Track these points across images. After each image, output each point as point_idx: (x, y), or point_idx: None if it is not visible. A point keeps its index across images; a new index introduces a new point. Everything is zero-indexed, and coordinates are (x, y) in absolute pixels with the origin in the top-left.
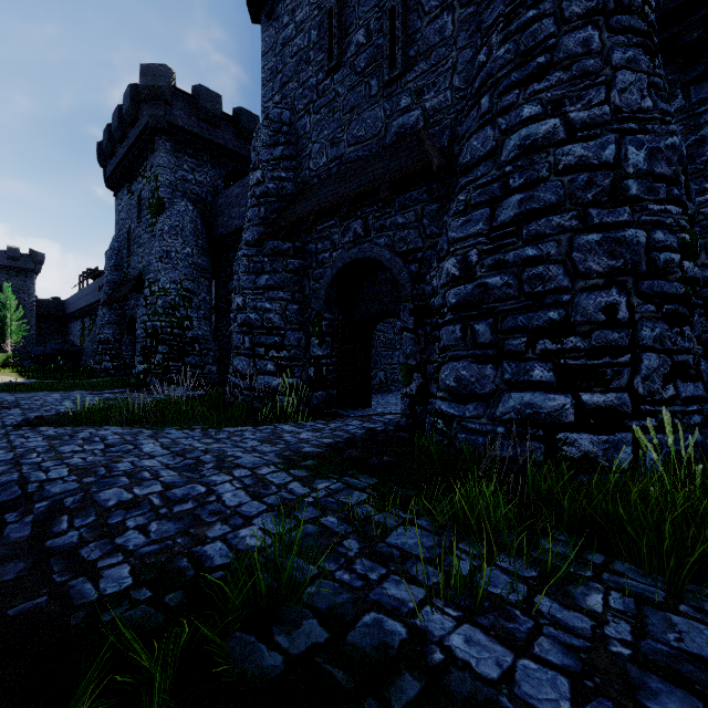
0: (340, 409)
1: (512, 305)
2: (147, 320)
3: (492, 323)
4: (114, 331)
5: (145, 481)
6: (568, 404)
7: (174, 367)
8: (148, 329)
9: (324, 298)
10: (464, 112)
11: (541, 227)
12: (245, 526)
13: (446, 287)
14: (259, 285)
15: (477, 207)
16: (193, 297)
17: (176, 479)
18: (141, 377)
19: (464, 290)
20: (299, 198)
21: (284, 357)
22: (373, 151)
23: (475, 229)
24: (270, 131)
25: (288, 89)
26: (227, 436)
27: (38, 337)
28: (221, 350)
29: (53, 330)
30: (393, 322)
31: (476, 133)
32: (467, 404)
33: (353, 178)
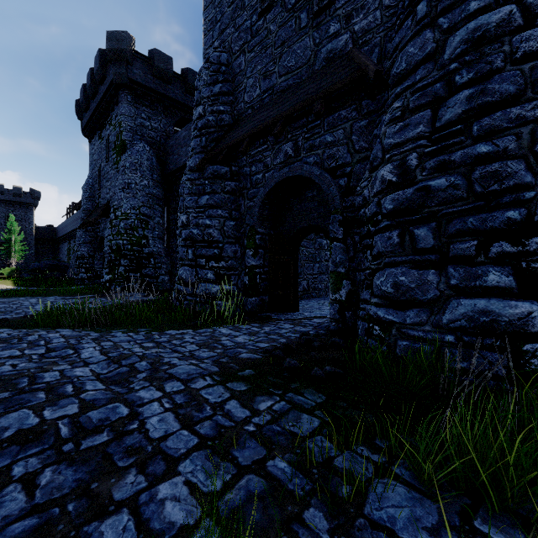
0: (271, 313)
1: (460, 207)
2: (112, 239)
3: (435, 227)
4: (88, 249)
5: (62, 399)
6: (534, 312)
7: (133, 277)
8: (113, 246)
9: (257, 214)
10: (394, 28)
11: (496, 121)
12: (166, 476)
13: (380, 194)
14: (200, 205)
15: (416, 111)
16: (149, 220)
17: (99, 396)
18: (107, 285)
19: (402, 195)
20: (235, 126)
21: (222, 267)
22: (303, 78)
23: (414, 132)
24: (210, 71)
25: (225, 34)
26: (168, 339)
27: (36, 256)
28: (172, 263)
29: (48, 250)
30: (314, 239)
31: (411, 40)
32: (407, 310)
33: (285, 102)
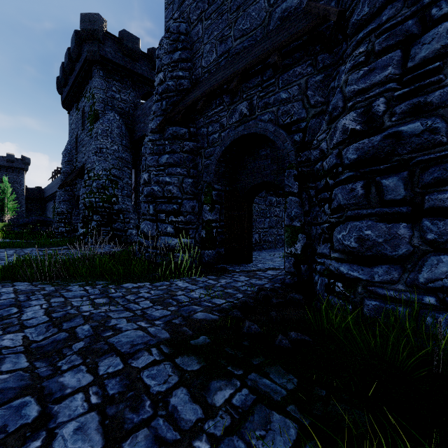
0: (227, 265)
1: (439, 153)
2: (86, 197)
3: (407, 176)
4: (67, 206)
5: None
6: None
7: (104, 231)
8: (86, 203)
9: (214, 171)
10: None
11: None
12: None
13: (340, 145)
14: (161, 163)
15: (382, 53)
16: (118, 180)
17: (10, 382)
18: (81, 238)
19: (368, 143)
20: (193, 89)
21: (181, 221)
22: (257, 39)
23: (382, 75)
24: (170, 40)
25: (184, 6)
26: (122, 294)
27: (26, 212)
28: (139, 219)
29: (36, 207)
30: (265, 196)
31: None
32: (374, 266)
33: (240, 61)
